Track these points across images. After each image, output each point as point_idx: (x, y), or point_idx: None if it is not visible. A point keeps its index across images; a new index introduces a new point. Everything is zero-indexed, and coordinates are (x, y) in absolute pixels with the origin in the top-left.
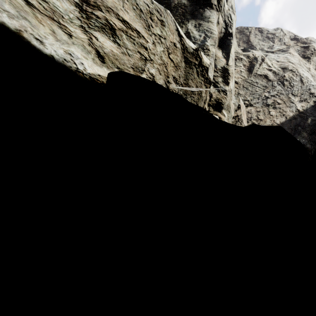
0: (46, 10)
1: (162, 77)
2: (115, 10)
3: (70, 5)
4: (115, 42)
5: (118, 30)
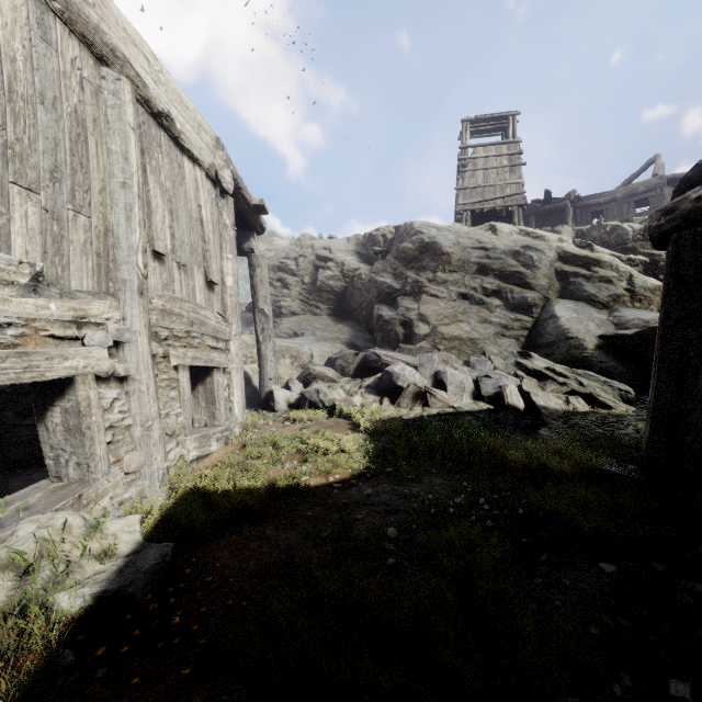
0: (622, 302)
1: (656, 308)
2: (642, 294)
3: (628, 297)
4: (640, 303)
5: (642, 299)
